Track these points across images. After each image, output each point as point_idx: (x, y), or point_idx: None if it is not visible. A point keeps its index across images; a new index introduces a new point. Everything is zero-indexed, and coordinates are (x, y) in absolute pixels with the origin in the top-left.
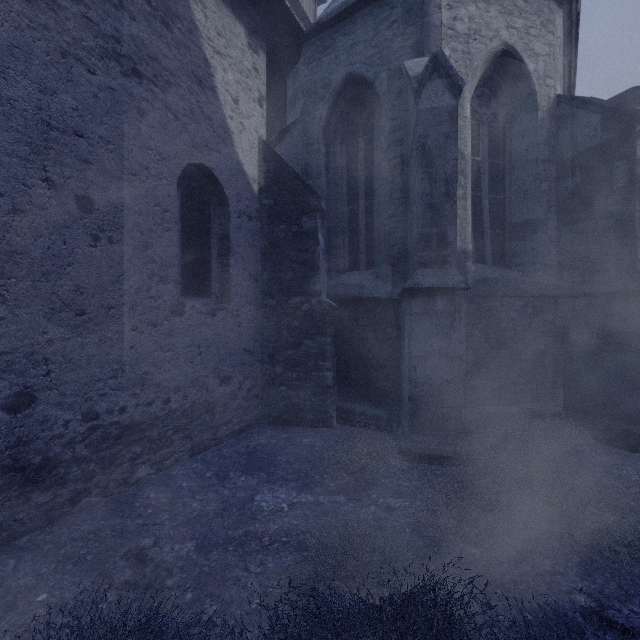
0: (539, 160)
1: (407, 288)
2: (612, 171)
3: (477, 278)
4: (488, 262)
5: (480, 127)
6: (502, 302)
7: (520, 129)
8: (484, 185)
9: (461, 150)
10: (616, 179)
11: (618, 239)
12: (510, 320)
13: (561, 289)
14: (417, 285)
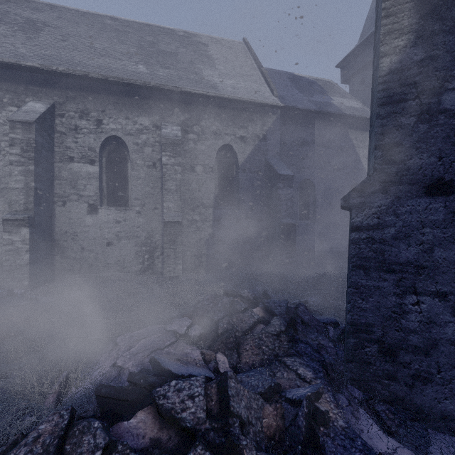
0: None
1: None
2: None
3: None
4: None
5: None
6: None
7: None
8: None
9: None
10: None
11: None
12: None
13: None
14: None
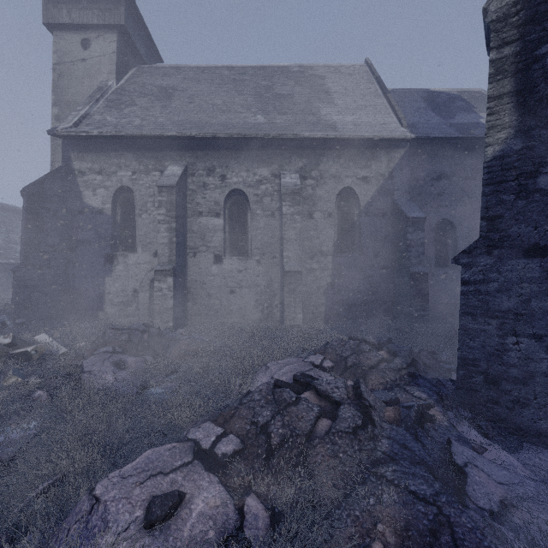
0: None
1: None
2: None
3: None
4: None
5: None
6: None
7: None
8: None
9: None
10: None
11: None
12: None
13: None
14: None
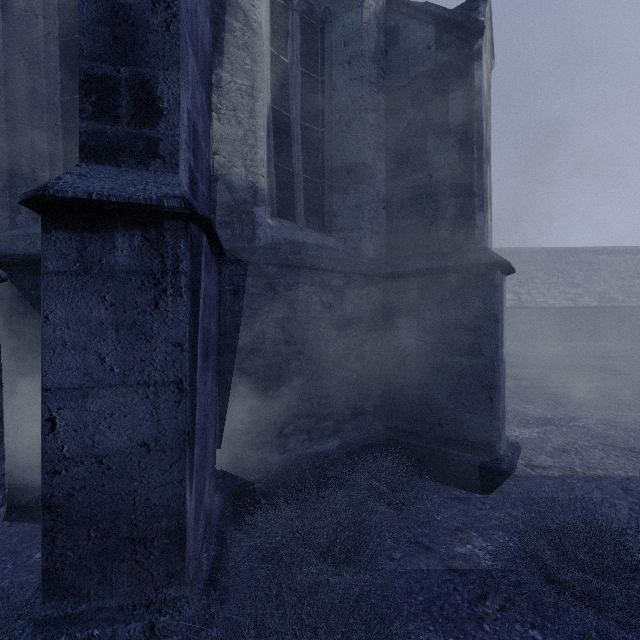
0: (365, 79)
1: (26, 201)
2: (448, 104)
3: (277, 239)
4: (300, 220)
5: (289, 13)
6: (312, 278)
7: (342, 32)
8: (295, 103)
9: (245, 8)
10: (452, 115)
11: (454, 197)
12: (325, 307)
13: (391, 266)
14: (42, 189)
